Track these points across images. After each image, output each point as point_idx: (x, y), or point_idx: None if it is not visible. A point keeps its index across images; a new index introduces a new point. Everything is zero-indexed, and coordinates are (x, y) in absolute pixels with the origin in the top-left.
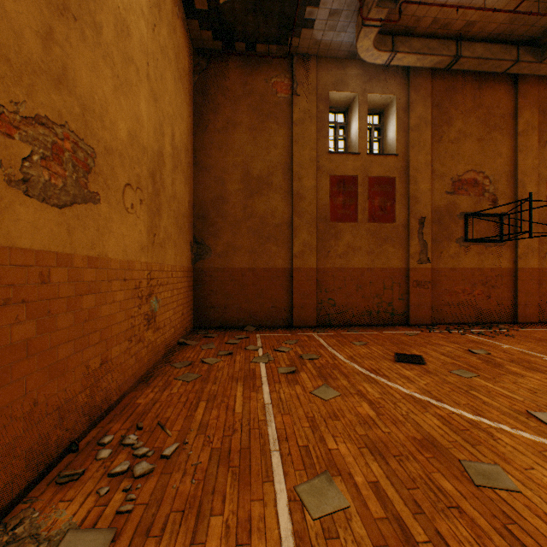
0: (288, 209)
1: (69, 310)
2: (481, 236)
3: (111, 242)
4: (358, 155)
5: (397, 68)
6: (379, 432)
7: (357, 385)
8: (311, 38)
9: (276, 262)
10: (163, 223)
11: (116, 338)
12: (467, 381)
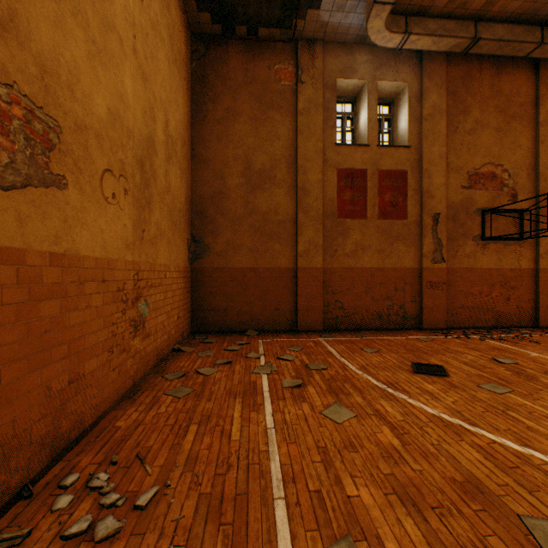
0: (292, 205)
1: (20, 320)
2: (500, 233)
3: (84, 236)
4: (367, 147)
5: (409, 54)
6: (408, 469)
7: (374, 403)
8: (317, 21)
9: (279, 262)
10: (154, 218)
11: (91, 349)
12: (500, 398)
